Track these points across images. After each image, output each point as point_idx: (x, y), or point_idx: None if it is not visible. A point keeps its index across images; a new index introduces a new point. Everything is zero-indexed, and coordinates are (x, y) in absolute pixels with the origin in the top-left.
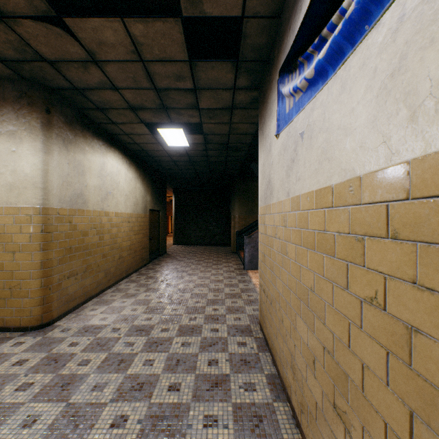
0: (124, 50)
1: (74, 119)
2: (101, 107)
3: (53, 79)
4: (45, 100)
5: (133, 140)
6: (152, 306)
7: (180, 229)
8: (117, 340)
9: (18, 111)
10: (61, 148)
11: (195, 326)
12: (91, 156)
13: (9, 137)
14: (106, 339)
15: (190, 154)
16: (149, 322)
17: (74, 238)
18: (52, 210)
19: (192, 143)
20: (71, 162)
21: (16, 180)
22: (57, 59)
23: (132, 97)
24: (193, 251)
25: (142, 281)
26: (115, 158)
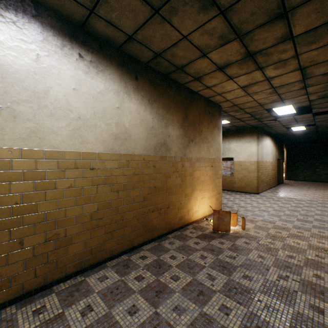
0: (289, 119)
1: (261, 132)
2: (271, 127)
3: (261, 125)
4: (257, 131)
5: (275, 131)
6: (291, 195)
7: (290, 170)
8: (284, 198)
9: (251, 135)
10: (259, 143)
11: (313, 200)
12: (263, 142)
13: (248, 142)
14: (280, 198)
15: (304, 131)
16: (293, 197)
17: (261, 170)
18: (258, 161)
19: (307, 128)
20: (261, 146)
21: (250, 154)
22: (267, 123)
23: (285, 124)
24: (302, 183)
25: (279, 190)
26: (268, 140)
